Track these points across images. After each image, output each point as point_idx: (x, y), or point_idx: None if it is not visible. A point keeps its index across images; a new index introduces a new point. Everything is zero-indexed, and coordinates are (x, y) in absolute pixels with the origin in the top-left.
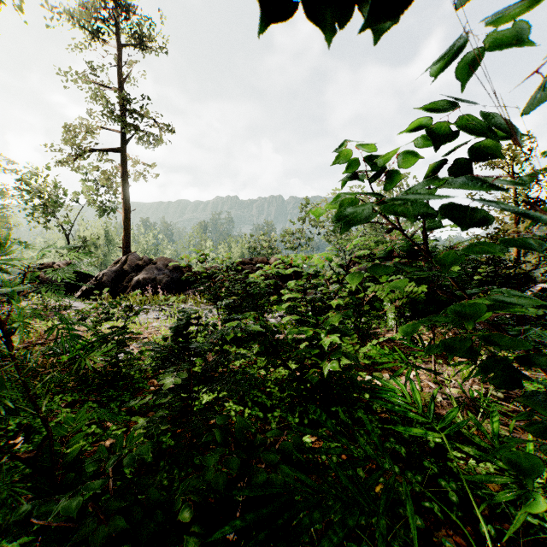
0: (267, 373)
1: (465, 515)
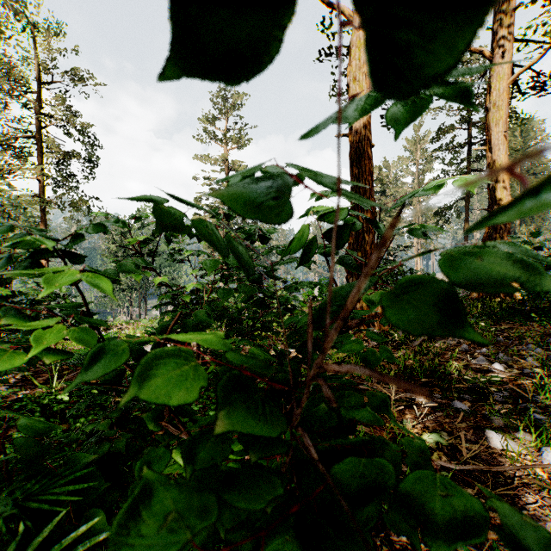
0: None
1: None
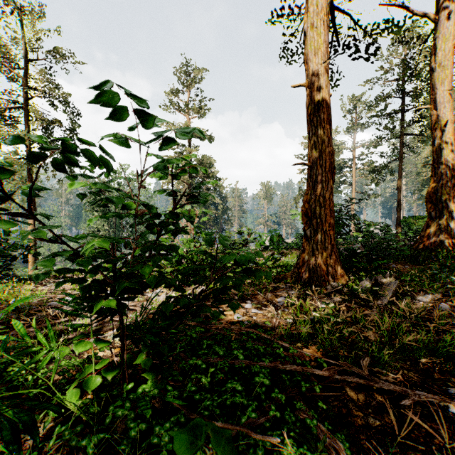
0: None
1: None
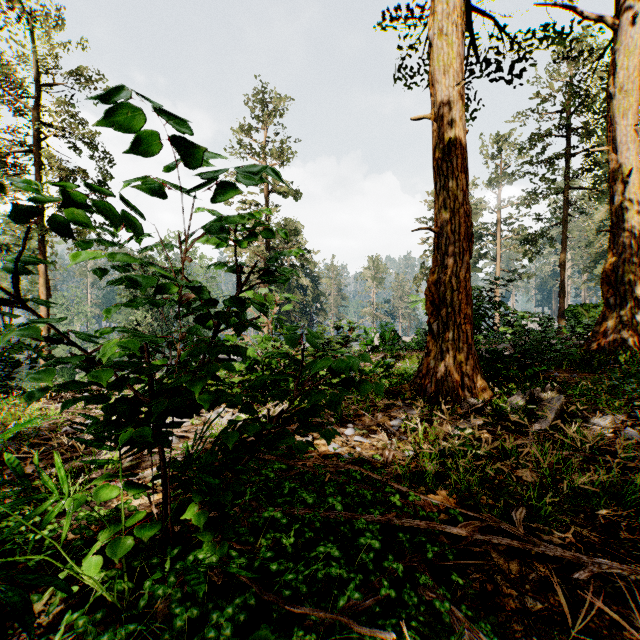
0: None
1: None
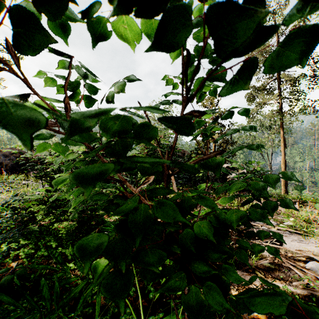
0: (67, 224)
1: (154, 289)
